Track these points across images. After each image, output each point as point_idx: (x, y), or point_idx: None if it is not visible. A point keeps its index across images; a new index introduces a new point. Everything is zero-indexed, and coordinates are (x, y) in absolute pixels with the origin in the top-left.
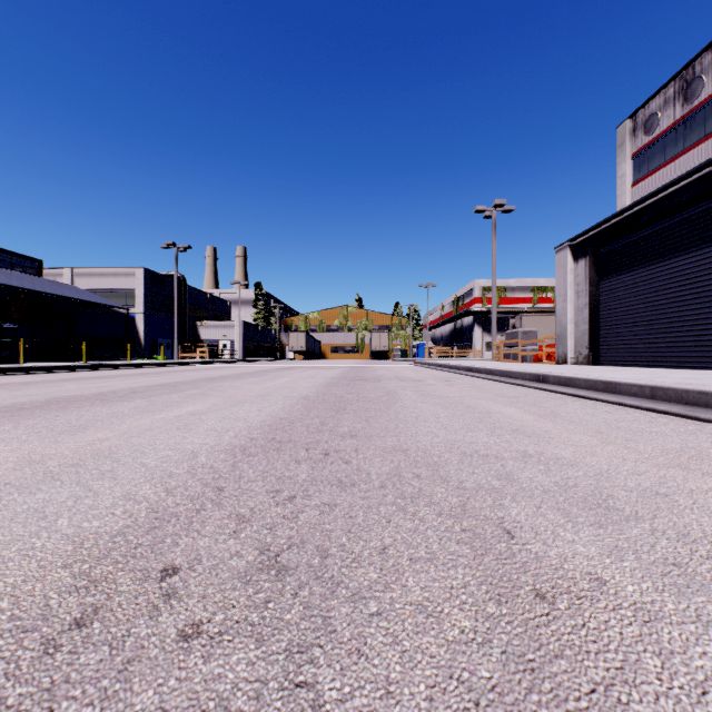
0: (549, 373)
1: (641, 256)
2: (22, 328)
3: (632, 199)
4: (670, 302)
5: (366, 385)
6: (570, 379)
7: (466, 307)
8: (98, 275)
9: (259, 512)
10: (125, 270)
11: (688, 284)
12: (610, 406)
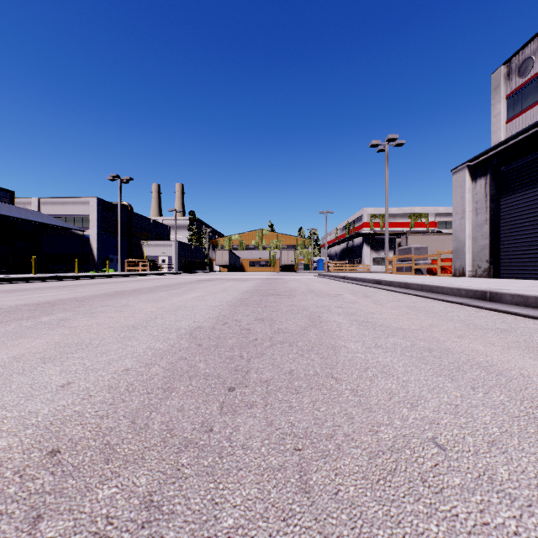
0: (502, 290)
1: None
2: None
3: (506, 134)
4: None
5: (280, 303)
6: None
7: (356, 230)
8: (60, 203)
9: None
10: (81, 200)
11: None
12: None
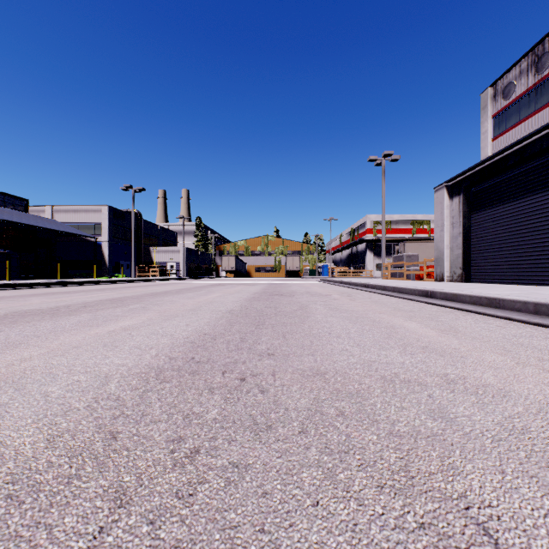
0: (436, 289)
1: (506, 194)
2: (11, 253)
3: (493, 150)
4: (531, 230)
5: (282, 299)
6: (455, 295)
7: (360, 236)
8: (72, 211)
9: (147, 482)
10: (93, 208)
11: (547, 216)
12: (499, 320)
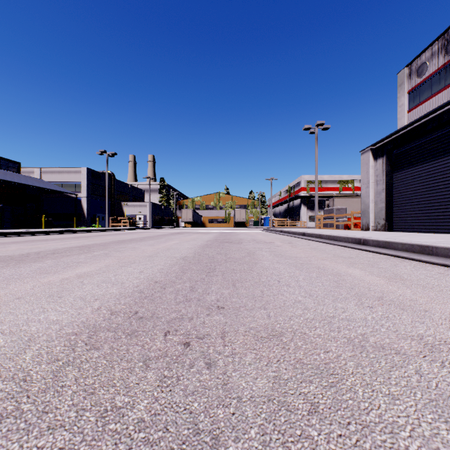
0: (368, 237)
1: (424, 155)
2: (5, 207)
3: (408, 121)
4: (447, 186)
5: (232, 246)
6: (388, 243)
7: (296, 193)
8: (57, 172)
9: None
10: (74, 169)
11: None
12: (436, 267)
